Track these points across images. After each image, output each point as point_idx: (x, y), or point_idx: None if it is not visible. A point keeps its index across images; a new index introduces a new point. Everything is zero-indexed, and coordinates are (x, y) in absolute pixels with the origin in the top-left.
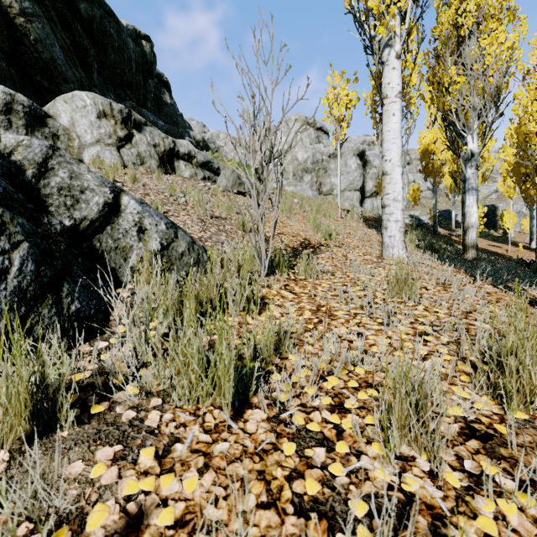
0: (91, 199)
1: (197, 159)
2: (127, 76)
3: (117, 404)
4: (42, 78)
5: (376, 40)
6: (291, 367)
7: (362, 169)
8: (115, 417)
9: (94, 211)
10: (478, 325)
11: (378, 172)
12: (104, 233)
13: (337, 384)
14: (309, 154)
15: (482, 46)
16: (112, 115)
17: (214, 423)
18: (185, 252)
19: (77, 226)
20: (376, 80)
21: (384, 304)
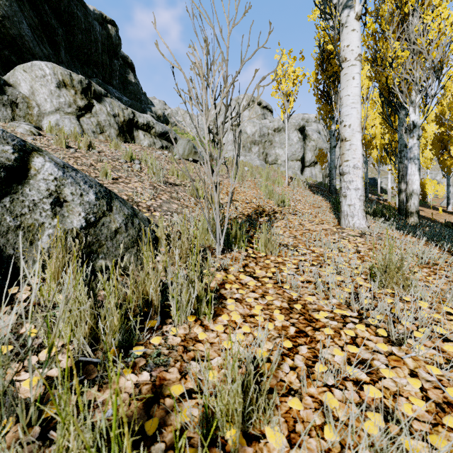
0: None
1: (155, 130)
2: (94, 56)
3: None
4: (10, 53)
5: (333, 3)
6: None
7: (302, 141)
8: None
9: None
10: None
11: (316, 145)
12: None
13: None
14: (256, 128)
15: (426, 21)
16: (71, 85)
17: None
18: (121, 229)
19: None
20: (334, 43)
21: (374, 299)
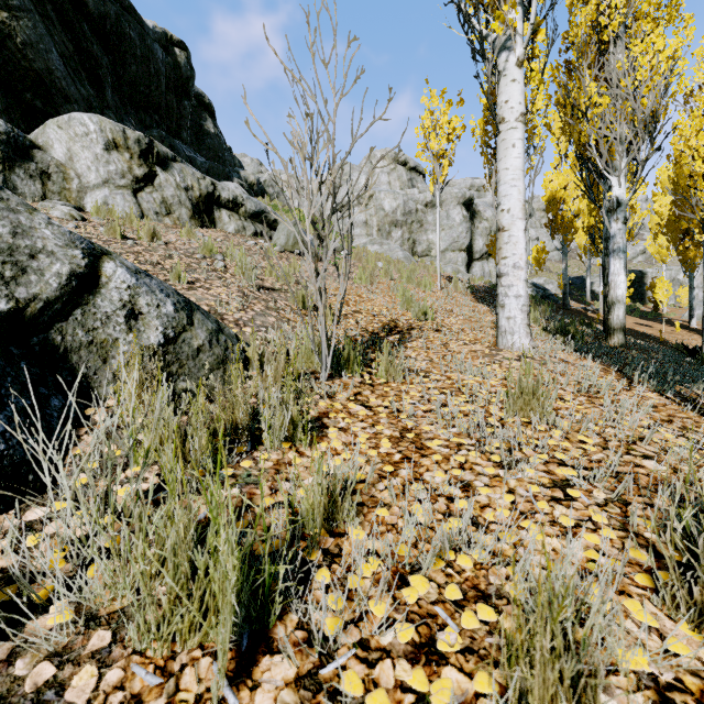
0: (47, 267)
1: (246, 208)
2: (155, 96)
3: (26, 646)
4: (33, 96)
5: (488, 41)
6: (349, 558)
7: (469, 222)
8: (12, 681)
9: (51, 287)
10: (649, 468)
11: (491, 226)
12: (70, 320)
13: (426, 593)
14: (399, 202)
15: (632, 55)
16: (125, 146)
17: (195, 693)
18: (204, 347)
19: (21, 310)
20: (488, 98)
21: (502, 428)
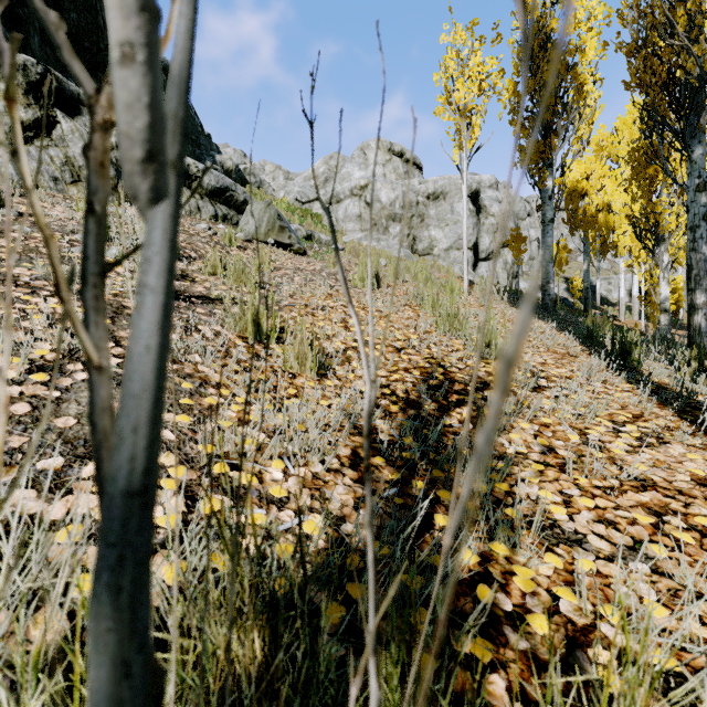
0: None
1: (202, 182)
2: (105, 56)
3: None
4: None
5: None
6: None
7: (475, 217)
8: None
9: None
10: None
11: (498, 223)
12: None
13: None
14: (397, 193)
15: None
16: (0, 73)
17: None
18: None
19: None
20: None
21: None
